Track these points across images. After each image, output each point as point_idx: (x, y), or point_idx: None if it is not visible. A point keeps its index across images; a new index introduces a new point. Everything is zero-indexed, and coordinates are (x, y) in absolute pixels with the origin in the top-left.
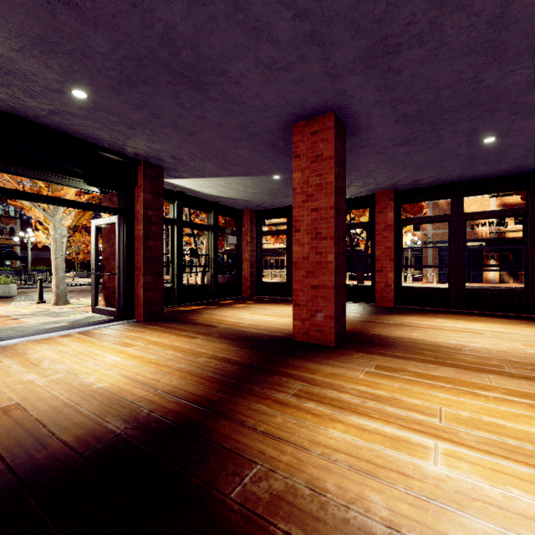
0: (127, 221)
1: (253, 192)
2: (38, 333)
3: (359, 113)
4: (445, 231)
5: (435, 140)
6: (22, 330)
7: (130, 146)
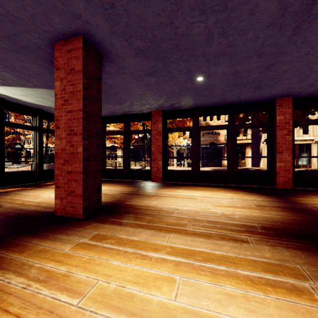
0: None
1: None
2: None
3: (104, 41)
4: (204, 139)
5: (169, 75)
6: None
7: None
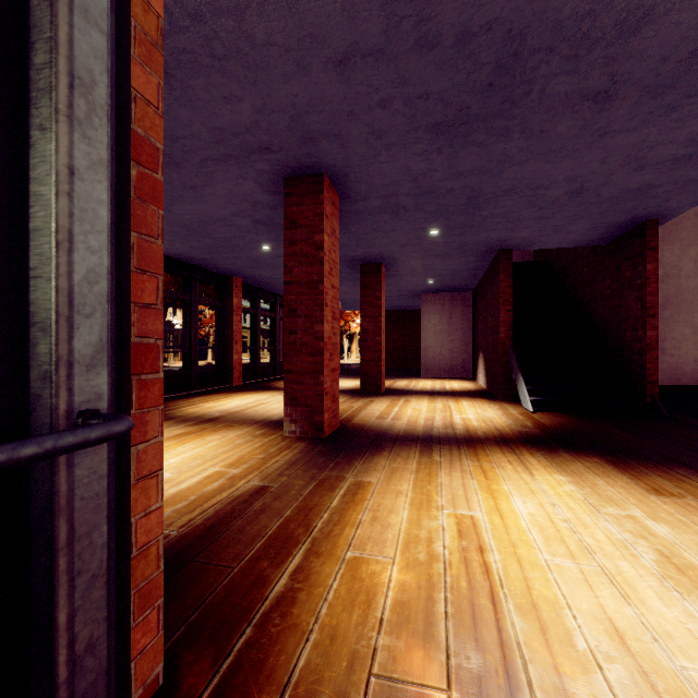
0: None
1: None
2: None
3: None
4: None
5: (263, 232)
6: None
7: None
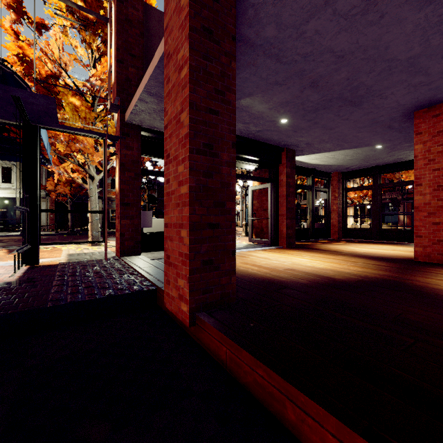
0: (275, 186)
1: (349, 159)
2: (242, 248)
3: None
4: None
5: None
6: None
7: (285, 141)
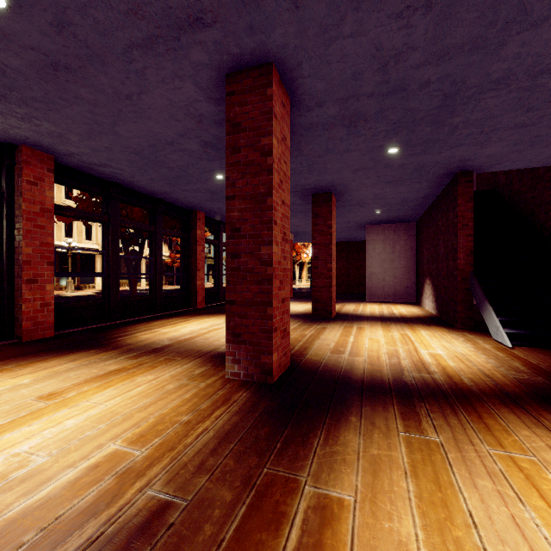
0: None
1: None
2: None
3: None
4: None
5: (214, 158)
6: None
7: None
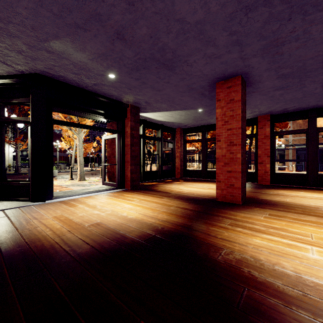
0: (122, 136)
1: (184, 118)
2: (84, 193)
3: (255, 75)
4: (300, 137)
5: (300, 86)
6: (75, 192)
7: (126, 98)
